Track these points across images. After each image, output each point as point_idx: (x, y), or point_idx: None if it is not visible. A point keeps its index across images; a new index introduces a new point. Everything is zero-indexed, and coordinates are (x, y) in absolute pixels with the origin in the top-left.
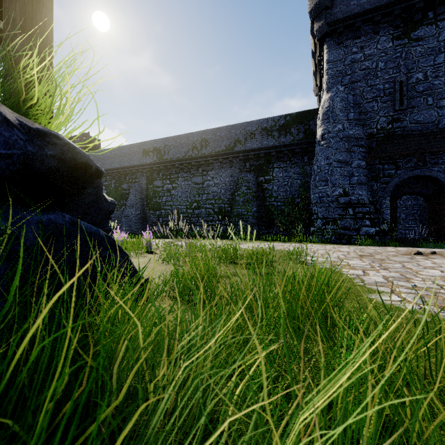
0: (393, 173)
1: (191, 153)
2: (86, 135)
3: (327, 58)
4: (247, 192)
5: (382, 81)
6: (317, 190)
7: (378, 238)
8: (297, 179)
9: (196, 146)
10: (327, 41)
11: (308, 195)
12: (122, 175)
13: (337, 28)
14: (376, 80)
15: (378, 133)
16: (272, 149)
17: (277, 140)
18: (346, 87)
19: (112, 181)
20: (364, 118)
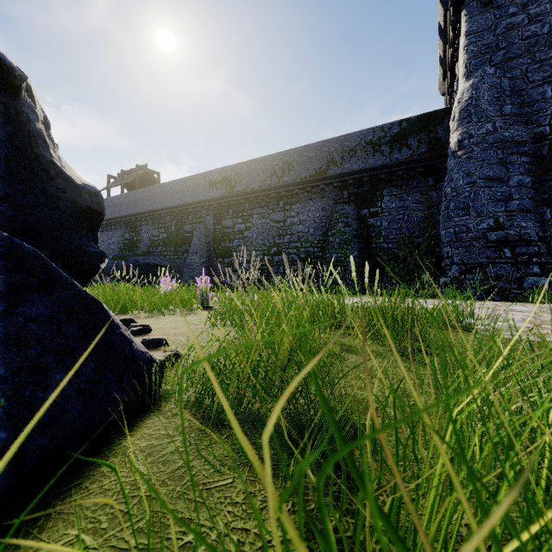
0: None
1: (269, 181)
2: (143, 167)
3: (467, 28)
4: (345, 231)
5: None
6: (451, 223)
7: None
8: (417, 210)
9: (276, 172)
10: (466, 4)
11: (434, 232)
12: (184, 214)
13: None
14: (549, 51)
15: None
16: (381, 170)
17: (388, 156)
18: (498, 67)
19: (173, 222)
20: (529, 111)
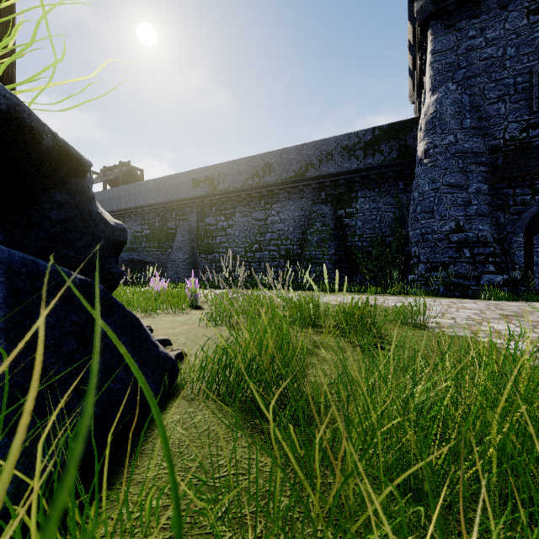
0: (528, 200)
1: (251, 181)
2: (126, 164)
3: (432, 47)
4: (323, 230)
5: (512, 72)
6: (418, 225)
7: (507, 289)
8: (388, 211)
9: (257, 173)
10: (432, 25)
11: (404, 232)
12: (168, 211)
13: (447, 6)
14: (503, 72)
15: (506, 146)
16: (356, 174)
17: (362, 161)
18: (459, 84)
19: (157, 219)
20: (486, 125)
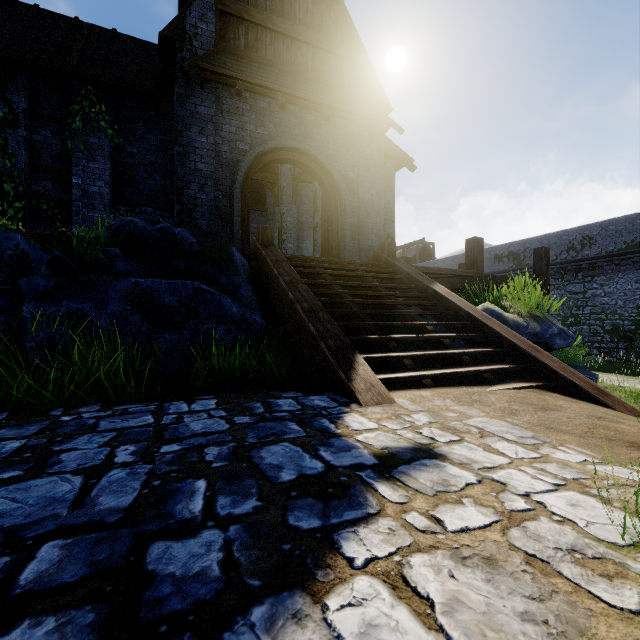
0: None
1: (565, 255)
2: (422, 242)
3: None
4: None
5: None
6: None
7: None
8: None
9: (573, 246)
10: None
11: None
12: None
13: None
14: None
15: None
16: None
17: None
18: None
19: None
20: None
